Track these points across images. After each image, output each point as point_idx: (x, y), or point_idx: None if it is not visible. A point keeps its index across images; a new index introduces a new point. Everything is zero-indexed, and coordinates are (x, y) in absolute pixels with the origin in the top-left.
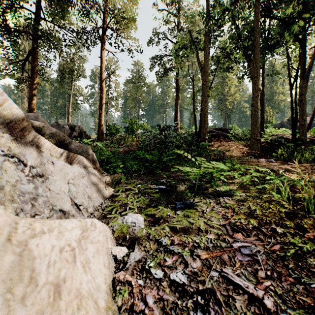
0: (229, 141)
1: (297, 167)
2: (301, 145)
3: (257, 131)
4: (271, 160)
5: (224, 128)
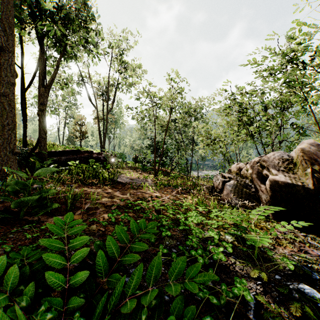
0: None
1: (120, 190)
2: (43, 161)
3: (15, 140)
4: (72, 185)
5: None
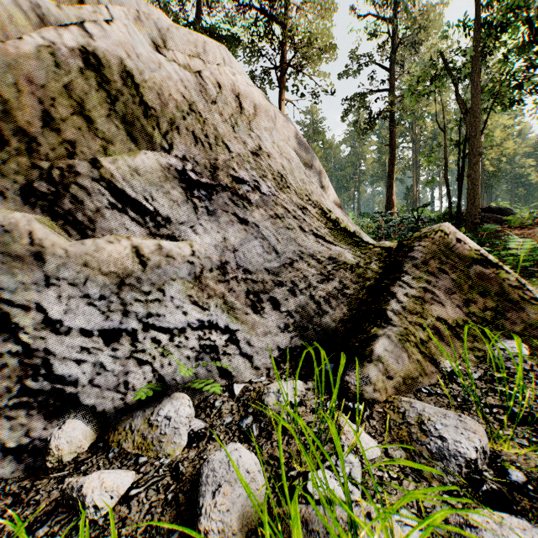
0: (513, 227)
1: None
2: None
3: None
4: None
5: (496, 207)
